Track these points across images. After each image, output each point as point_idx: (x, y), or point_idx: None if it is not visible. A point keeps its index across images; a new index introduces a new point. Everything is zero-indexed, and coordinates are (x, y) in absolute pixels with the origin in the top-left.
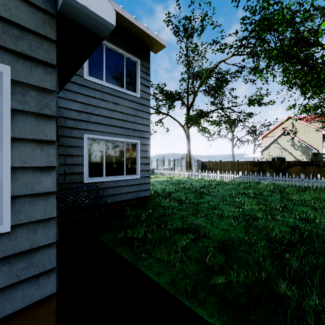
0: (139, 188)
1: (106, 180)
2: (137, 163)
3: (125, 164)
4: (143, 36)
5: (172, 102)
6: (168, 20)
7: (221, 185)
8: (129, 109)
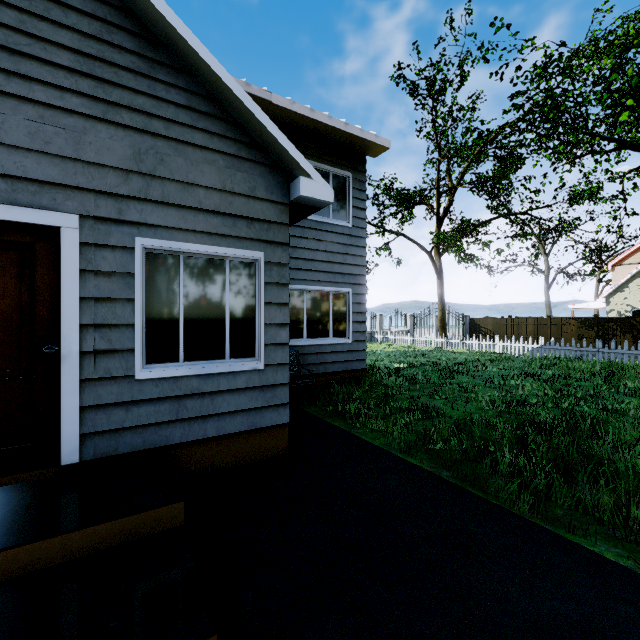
0: (350, 357)
1: (307, 344)
2: (347, 321)
3: (331, 322)
4: (356, 141)
5: (408, 208)
6: (398, 75)
7: (498, 361)
8: (336, 246)
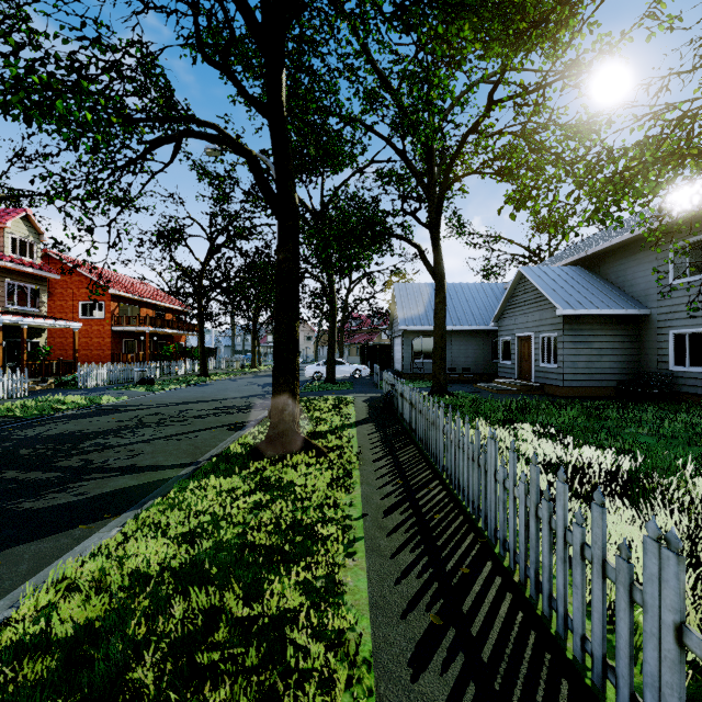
0: None
1: (687, 370)
2: None
3: None
4: None
5: None
6: None
7: None
8: None
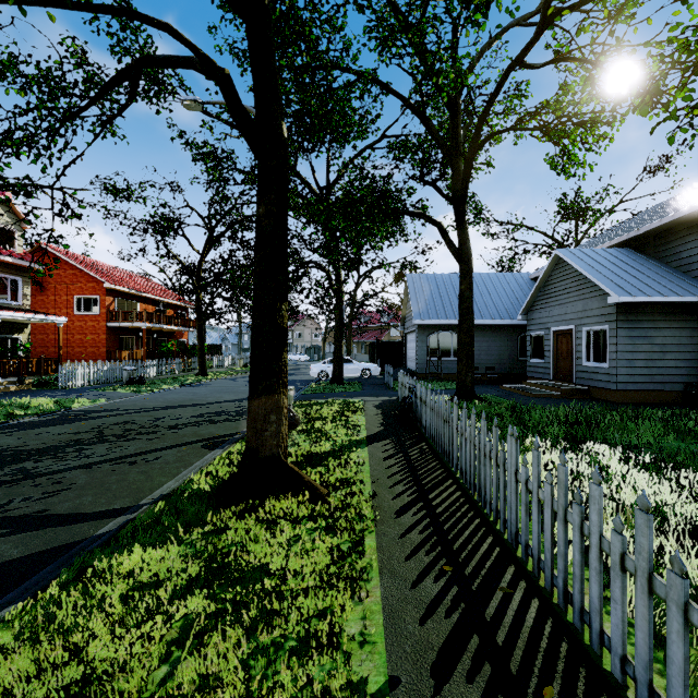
0: None
1: None
2: None
3: None
4: None
5: None
6: None
7: None
8: None
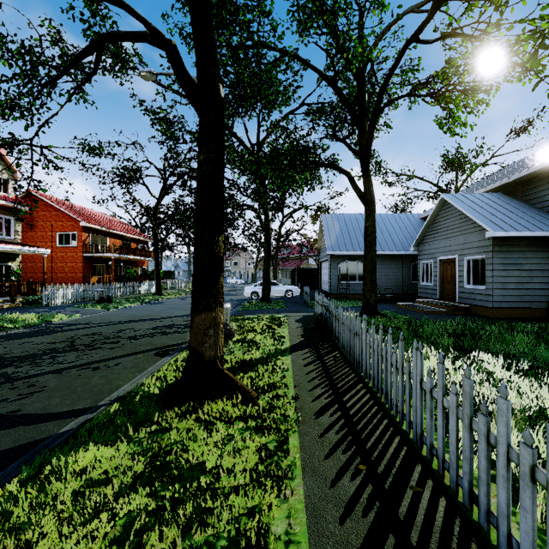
0: None
1: None
2: None
3: None
4: None
5: None
6: None
7: None
8: None
